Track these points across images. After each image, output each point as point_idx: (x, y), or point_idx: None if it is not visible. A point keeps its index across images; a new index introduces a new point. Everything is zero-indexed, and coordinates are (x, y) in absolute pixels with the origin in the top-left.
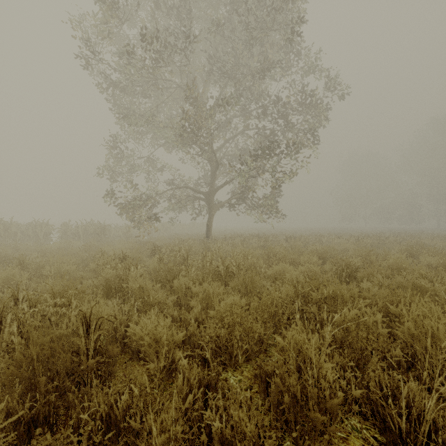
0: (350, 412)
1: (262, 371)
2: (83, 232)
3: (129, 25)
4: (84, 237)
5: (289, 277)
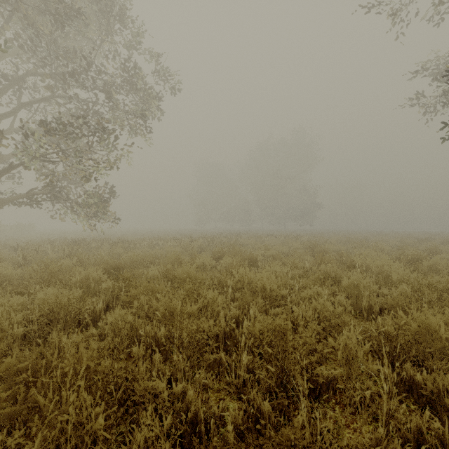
0: None
1: None
2: None
3: None
4: None
5: None
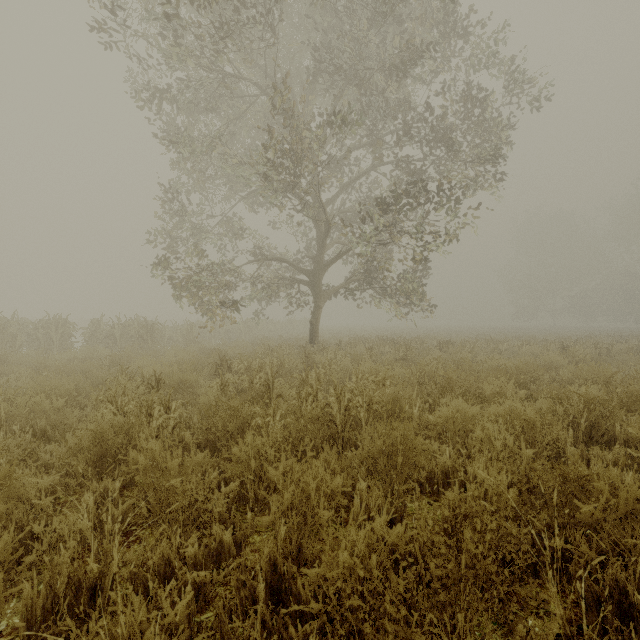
0: None
1: None
2: (121, 334)
3: (189, 7)
4: (123, 341)
5: (482, 434)
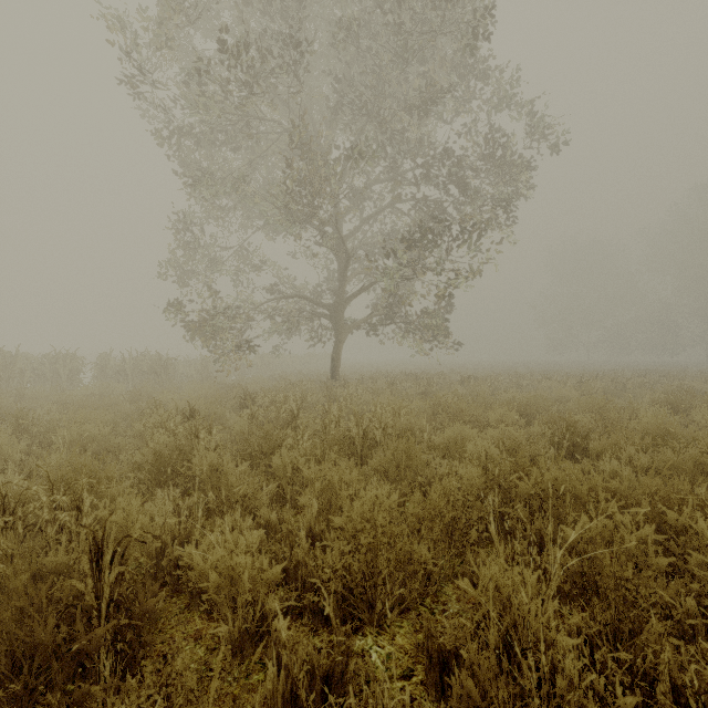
0: None
1: (432, 643)
2: (133, 369)
3: (206, 33)
4: (134, 377)
5: (473, 449)
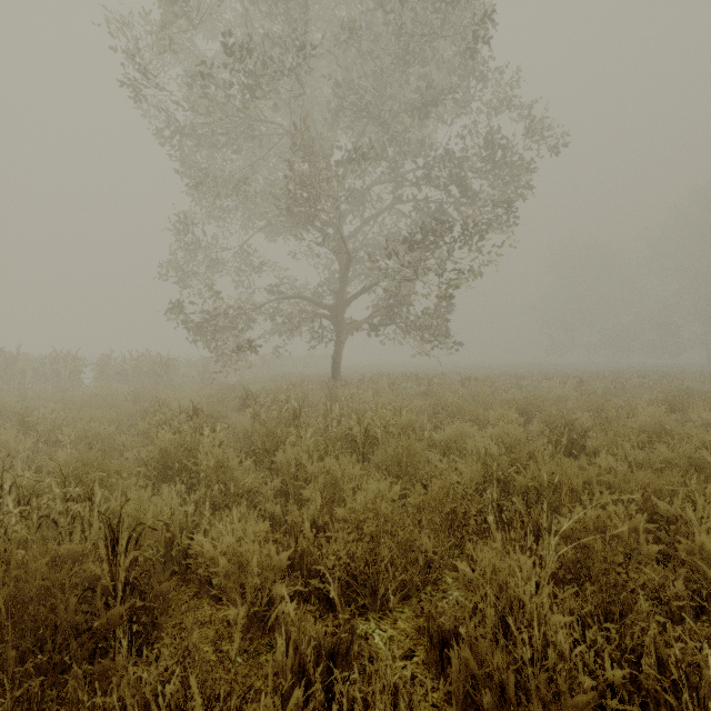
0: (599, 708)
1: (432, 624)
2: (134, 370)
3: (208, 34)
4: (135, 378)
5: (472, 446)
